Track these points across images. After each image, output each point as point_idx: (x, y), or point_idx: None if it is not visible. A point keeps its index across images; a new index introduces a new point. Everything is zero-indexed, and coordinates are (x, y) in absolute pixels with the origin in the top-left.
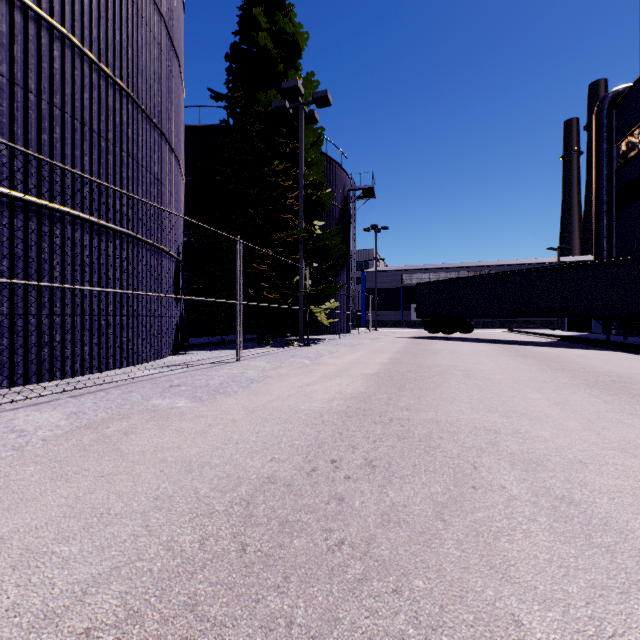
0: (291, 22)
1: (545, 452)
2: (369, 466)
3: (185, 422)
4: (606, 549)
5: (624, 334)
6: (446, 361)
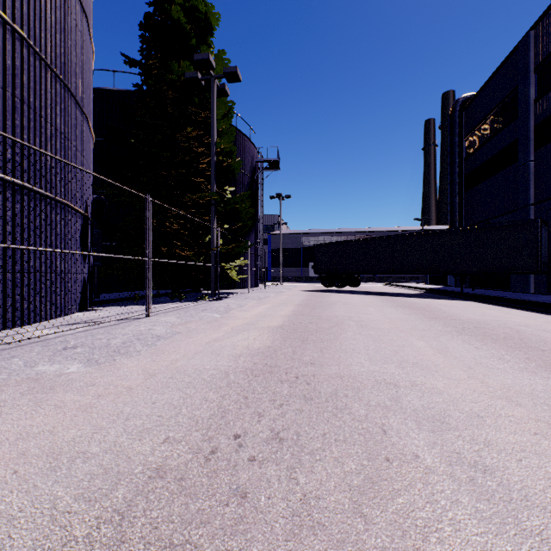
0: (204, 2)
1: (444, 406)
2: (276, 440)
3: (70, 393)
4: (540, 538)
5: (473, 287)
6: (341, 312)
